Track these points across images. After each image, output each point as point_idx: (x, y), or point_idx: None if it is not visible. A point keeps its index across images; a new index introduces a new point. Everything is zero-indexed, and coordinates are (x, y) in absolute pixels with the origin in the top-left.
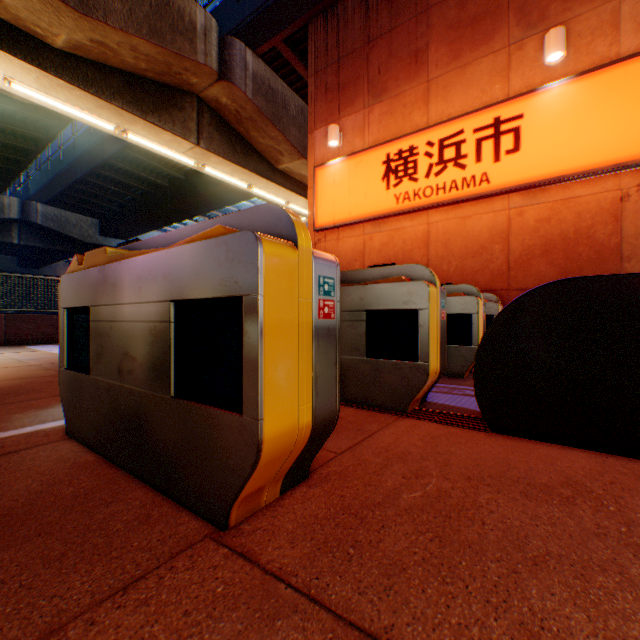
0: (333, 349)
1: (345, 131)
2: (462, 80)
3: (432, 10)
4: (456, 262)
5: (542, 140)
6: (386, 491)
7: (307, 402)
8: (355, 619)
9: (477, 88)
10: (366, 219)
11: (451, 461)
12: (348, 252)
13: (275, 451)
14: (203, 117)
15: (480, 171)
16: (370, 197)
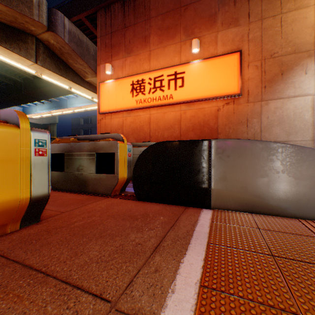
0: (46, 168)
1: (114, 67)
2: (163, 53)
3: (152, 19)
4: (161, 132)
5: (192, 83)
6: (70, 223)
7: (27, 189)
8: (15, 258)
9: (169, 57)
10: (123, 110)
11: (109, 211)
12: (116, 125)
13: (5, 208)
14: (40, 48)
15: (170, 93)
16: (125, 100)
